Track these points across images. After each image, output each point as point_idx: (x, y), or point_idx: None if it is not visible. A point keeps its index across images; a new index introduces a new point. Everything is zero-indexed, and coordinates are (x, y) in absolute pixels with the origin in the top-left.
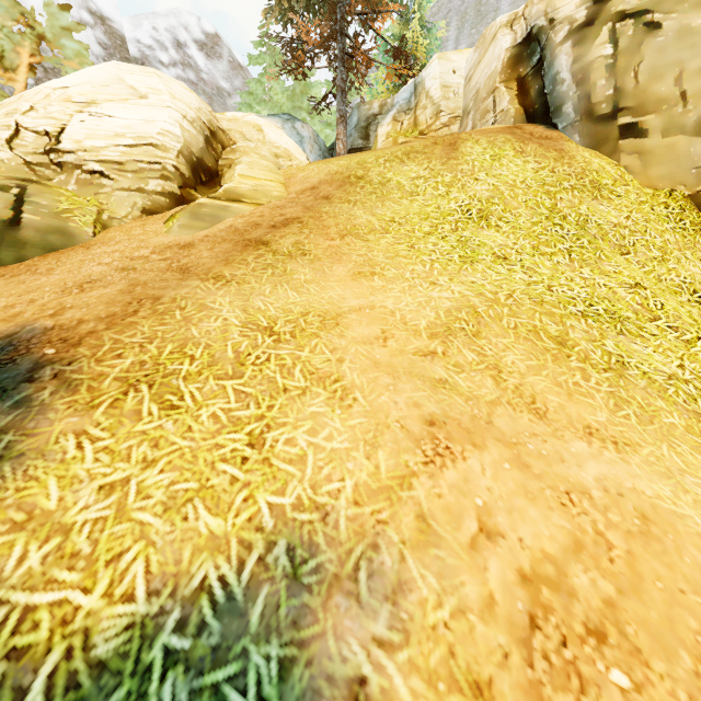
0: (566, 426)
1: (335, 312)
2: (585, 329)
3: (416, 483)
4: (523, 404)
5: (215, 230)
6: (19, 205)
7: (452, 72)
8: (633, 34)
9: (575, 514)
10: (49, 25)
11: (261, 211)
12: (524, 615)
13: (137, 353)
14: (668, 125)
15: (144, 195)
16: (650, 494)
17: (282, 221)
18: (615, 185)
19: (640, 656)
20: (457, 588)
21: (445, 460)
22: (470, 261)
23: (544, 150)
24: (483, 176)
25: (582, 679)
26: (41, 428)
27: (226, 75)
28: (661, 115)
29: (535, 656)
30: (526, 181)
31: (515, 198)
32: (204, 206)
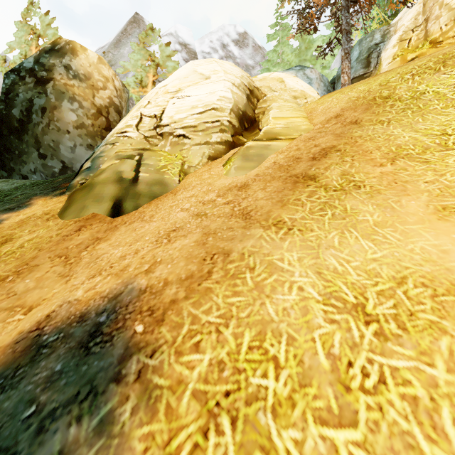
0: None
1: (446, 279)
2: None
3: None
4: None
5: (262, 168)
6: (138, 167)
7: None
8: None
9: None
10: (161, 57)
11: (296, 145)
12: None
13: (214, 343)
14: None
15: (209, 146)
16: None
17: (319, 152)
18: None
19: None
20: None
21: None
22: None
23: None
24: None
25: None
26: None
27: (250, 55)
28: None
29: None
30: None
31: None
32: (251, 148)
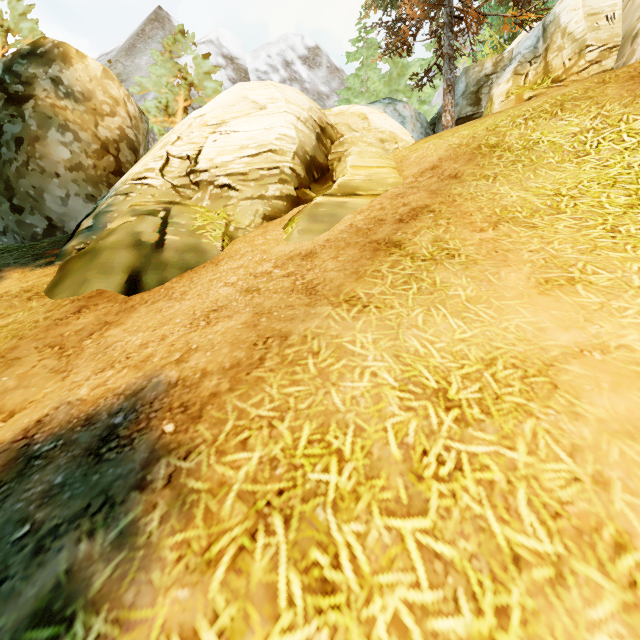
0: None
1: (539, 359)
2: None
3: None
4: None
5: (335, 232)
6: (164, 227)
7: None
8: None
9: None
10: (196, 74)
11: (379, 203)
12: None
13: (265, 439)
14: None
15: (264, 201)
16: None
17: (408, 213)
18: None
19: None
20: None
21: None
22: None
23: None
24: None
25: None
26: (139, 609)
27: (324, 80)
28: None
29: None
30: None
31: None
32: (321, 205)
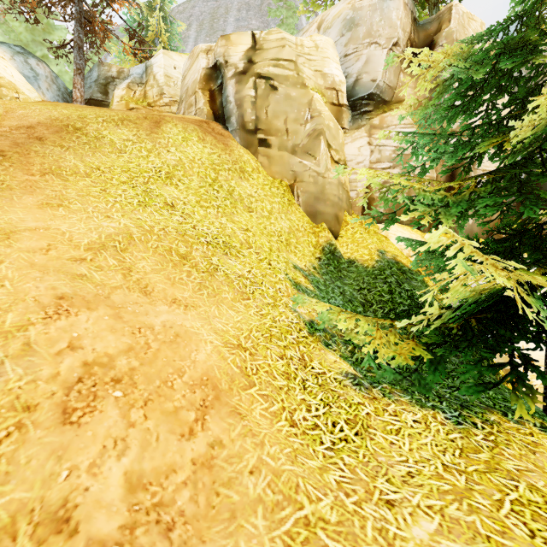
0: (161, 299)
1: (10, 230)
2: (204, 251)
3: (32, 328)
4: (137, 288)
5: None
6: None
7: (174, 68)
8: (265, 89)
9: (138, 337)
10: None
11: None
12: (76, 378)
13: None
14: (281, 145)
15: None
16: (188, 326)
17: None
18: (252, 172)
19: (135, 385)
20: (36, 372)
21: (61, 316)
22: (145, 205)
23: (217, 142)
24: (174, 150)
25: (96, 397)
26: None
27: None
28: (278, 138)
29: (72, 392)
30: (202, 159)
31: (192, 169)
32: None
